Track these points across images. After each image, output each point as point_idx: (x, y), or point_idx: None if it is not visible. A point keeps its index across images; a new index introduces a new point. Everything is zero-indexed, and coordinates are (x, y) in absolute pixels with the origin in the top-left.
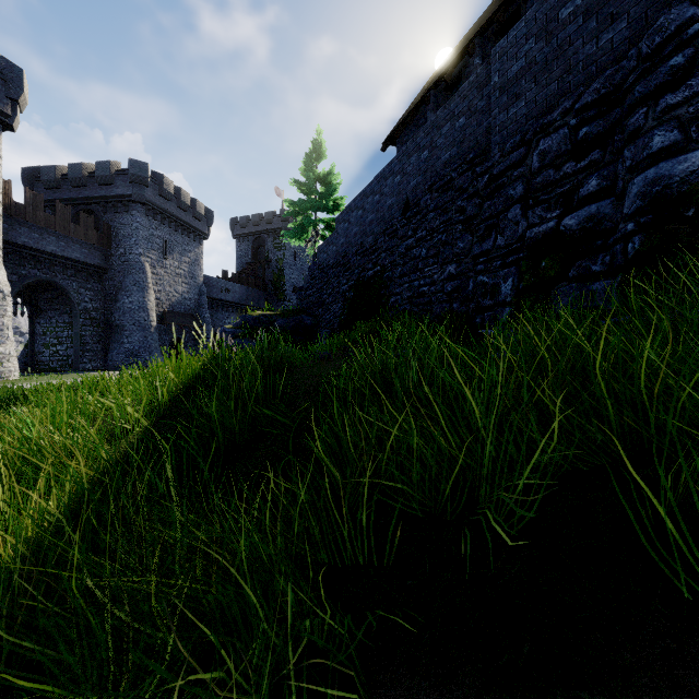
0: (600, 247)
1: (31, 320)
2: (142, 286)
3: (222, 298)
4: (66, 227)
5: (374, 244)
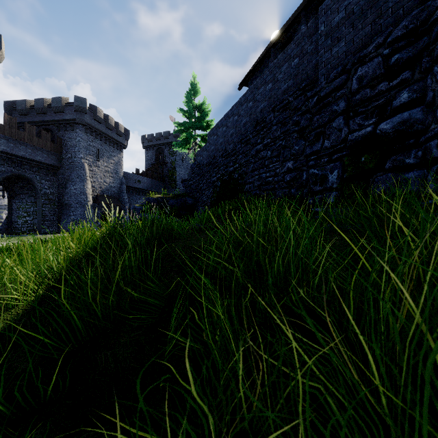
0: (412, 144)
1: (9, 200)
2: (82, 178)
3: (135, 186)
4: (32, 140)
5: (233, 149)
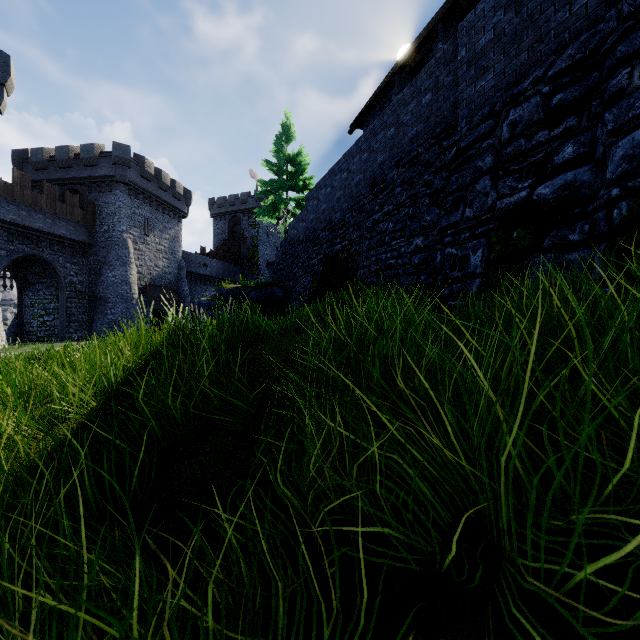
0: (577, 215)
1: (20, 293)
2: (125, 261)
3: (200, 273)
4: (52, 205)
5: (341, 219)
